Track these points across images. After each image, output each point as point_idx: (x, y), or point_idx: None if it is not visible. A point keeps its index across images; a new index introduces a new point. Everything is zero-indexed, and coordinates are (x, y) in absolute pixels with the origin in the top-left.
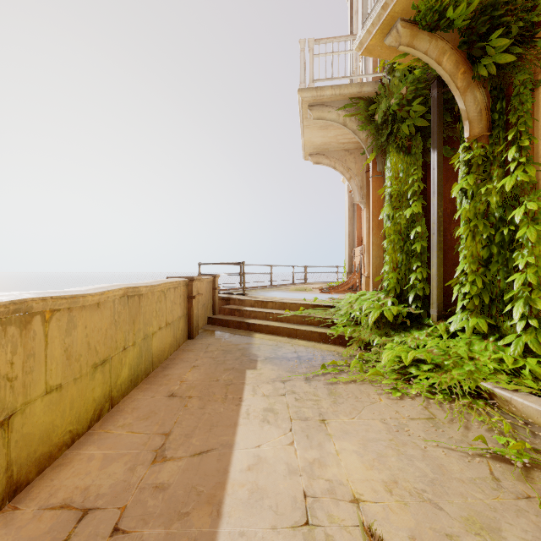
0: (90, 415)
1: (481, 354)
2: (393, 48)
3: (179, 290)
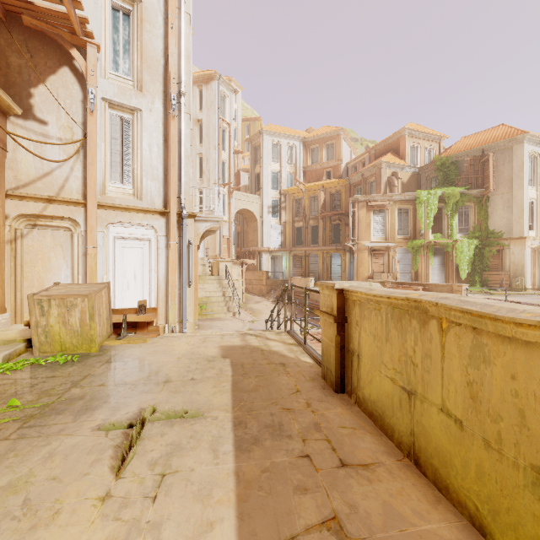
0: None
1: None
2: None
3: None
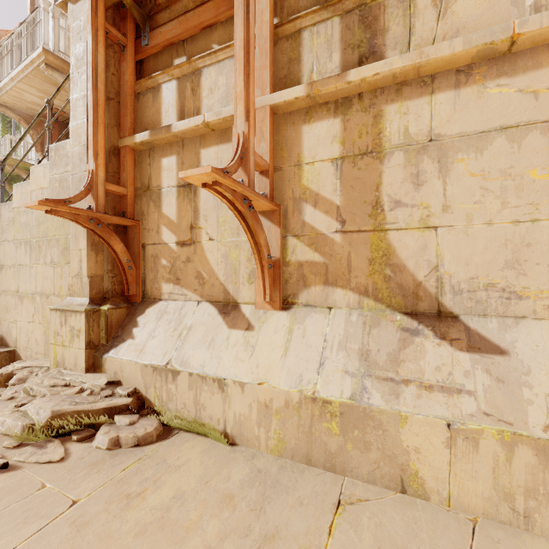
0: None
1: None
2: None
3: None
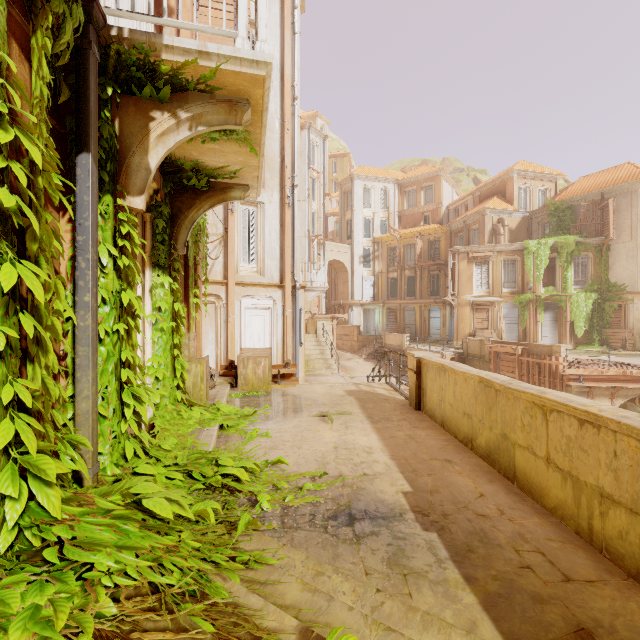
0: (462, 437)
1: (167, 454)
2: (227, 83)
3: (609, 436)
